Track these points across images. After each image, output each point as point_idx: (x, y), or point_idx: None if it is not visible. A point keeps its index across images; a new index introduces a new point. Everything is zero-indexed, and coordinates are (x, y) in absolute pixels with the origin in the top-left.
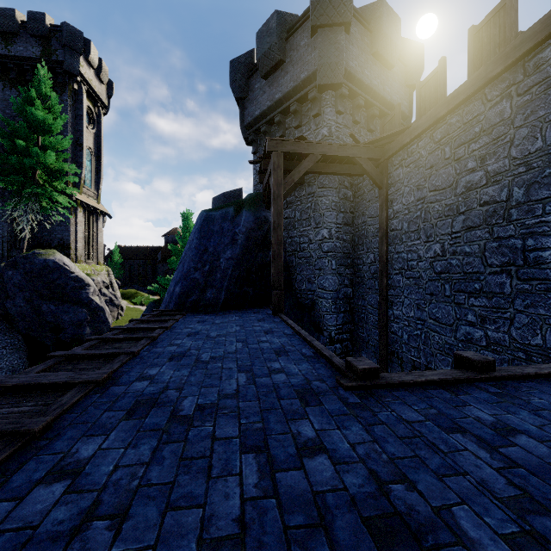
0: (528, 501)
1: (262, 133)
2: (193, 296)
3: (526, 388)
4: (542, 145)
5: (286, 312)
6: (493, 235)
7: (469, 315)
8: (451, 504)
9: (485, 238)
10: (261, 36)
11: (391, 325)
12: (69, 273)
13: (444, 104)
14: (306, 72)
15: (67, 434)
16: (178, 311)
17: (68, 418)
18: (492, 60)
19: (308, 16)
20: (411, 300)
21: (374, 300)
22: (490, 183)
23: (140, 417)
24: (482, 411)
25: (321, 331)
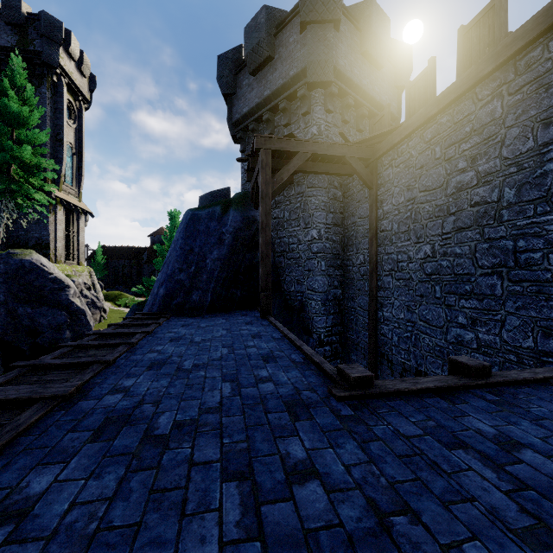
0: (545, 533)
1: (250, 130)
2: (178, 298)
3: (523, 395)
4: (534, 145)
5: (274, 314)
6: (484, 236)
7: (460, 317)
8: (461, 540)
9: (476, 239)
10: (249, 31)
11: (381, 327)
12: (47, 274)
13: (435, 103)
14: (296, 69)
15: (19, 462)
16: (162, 314)
17: (23, 442)
18: (483, 59)
19: (297, 12)
20: (402, 302)
21: (363, 301)
22: (481, 184)
23: (108, 439)
24: (482, 421)
25: (310, 333)
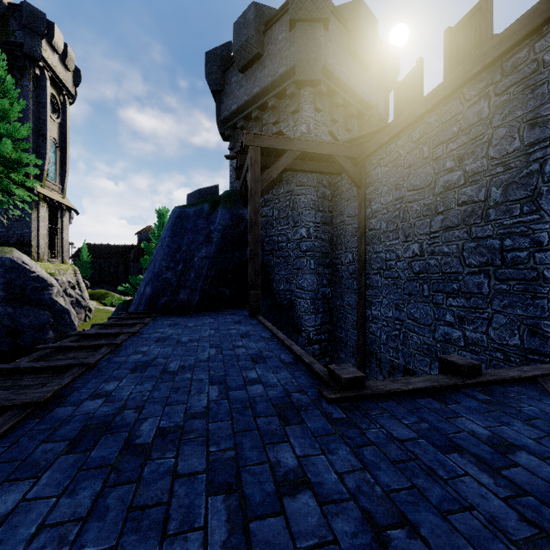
0: (547, 543)
1: (239, 128)
2: (164, 297)
3: (513, 394)
4: (520, 145)
5: (264, 312)
6: (471, 235)
7: (447, 315)
8: None
9: (464, 238)
10: (238, 28)
11: (369, 326)
12: (29, 272)
13: (423, 103)
14: (285, 67)
15: None
16: (148, 313)
17: None
18: (471, 59)
19: (286, 10)
20: (390, 300)
21: (352, 300)
22: (468, 183)
23: (85, 450)
24: (475, 423)
25: (300, 331)
